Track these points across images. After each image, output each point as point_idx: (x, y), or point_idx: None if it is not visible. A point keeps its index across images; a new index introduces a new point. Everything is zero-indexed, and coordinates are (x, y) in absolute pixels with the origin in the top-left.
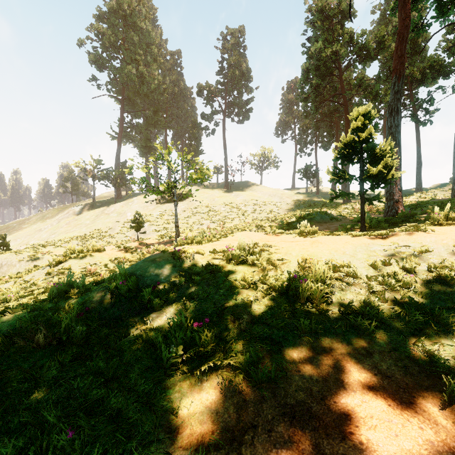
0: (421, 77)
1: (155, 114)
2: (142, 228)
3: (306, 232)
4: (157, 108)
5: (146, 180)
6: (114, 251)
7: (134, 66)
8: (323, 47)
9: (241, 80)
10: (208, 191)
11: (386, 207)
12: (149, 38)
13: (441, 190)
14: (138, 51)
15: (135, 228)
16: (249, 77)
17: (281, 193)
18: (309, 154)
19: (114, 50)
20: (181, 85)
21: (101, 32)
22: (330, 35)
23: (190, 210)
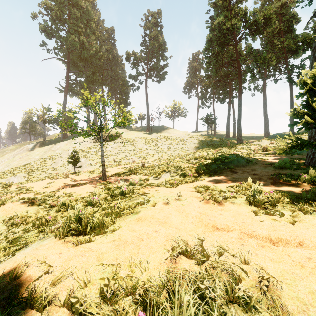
0: (296, 48)
1: (93, 74)
2: (80, 162)
3: (265, 201)
4: (95, 69)
5: (74, 124)
6: (17, 204)
7: (77, 36)
8: (222, 22)
9: (159, 50)
10: (134, 133)
11: (309, 153)
12: (89, 15)
13: None
14: (79, 24)
15: (72, 163)
16: (165, 48)
17: (189, 135)
18: (209, 106)
19: (60, 22)
20: (114, 53)
21: (49, 7)
22: (229, 13)
23: (119, 148)
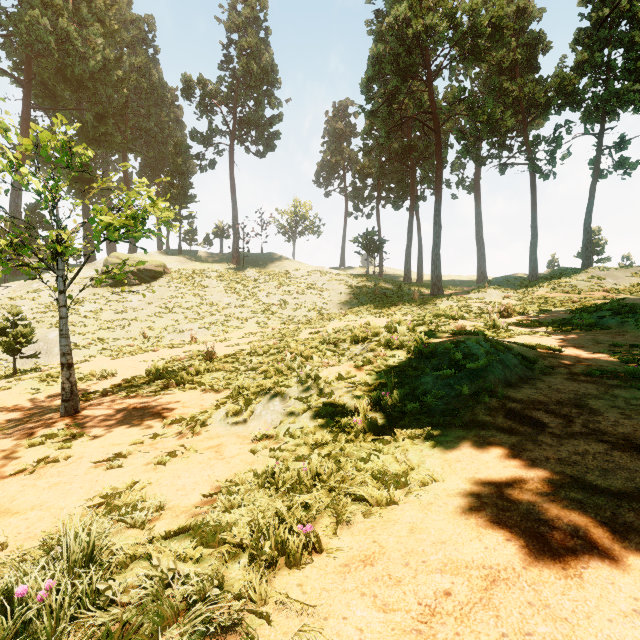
0: (545, 102)
1: (100, 120)
2: (43, 341)
3: None
4: (104, 109)
5: None
6: None
7: (49, 16)
8: (404, 24)
9: (261, 83)
10: (202, 267)
11: None
12: None
13: (580, 280)
14: None
15: (3, 348)
16: (275, 79)
17: (329, 275)
18: (369, 215)
19: None
20: (154, 77)
21: None
22: (418, 3)
23: (161, 302)
